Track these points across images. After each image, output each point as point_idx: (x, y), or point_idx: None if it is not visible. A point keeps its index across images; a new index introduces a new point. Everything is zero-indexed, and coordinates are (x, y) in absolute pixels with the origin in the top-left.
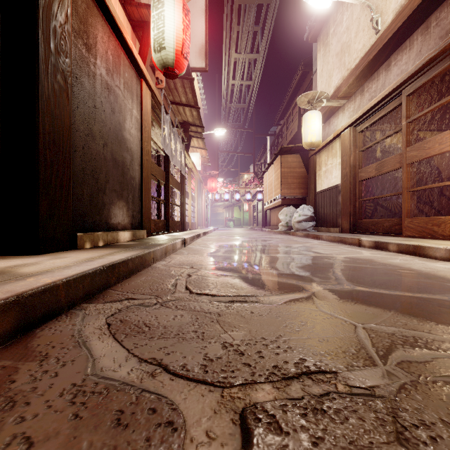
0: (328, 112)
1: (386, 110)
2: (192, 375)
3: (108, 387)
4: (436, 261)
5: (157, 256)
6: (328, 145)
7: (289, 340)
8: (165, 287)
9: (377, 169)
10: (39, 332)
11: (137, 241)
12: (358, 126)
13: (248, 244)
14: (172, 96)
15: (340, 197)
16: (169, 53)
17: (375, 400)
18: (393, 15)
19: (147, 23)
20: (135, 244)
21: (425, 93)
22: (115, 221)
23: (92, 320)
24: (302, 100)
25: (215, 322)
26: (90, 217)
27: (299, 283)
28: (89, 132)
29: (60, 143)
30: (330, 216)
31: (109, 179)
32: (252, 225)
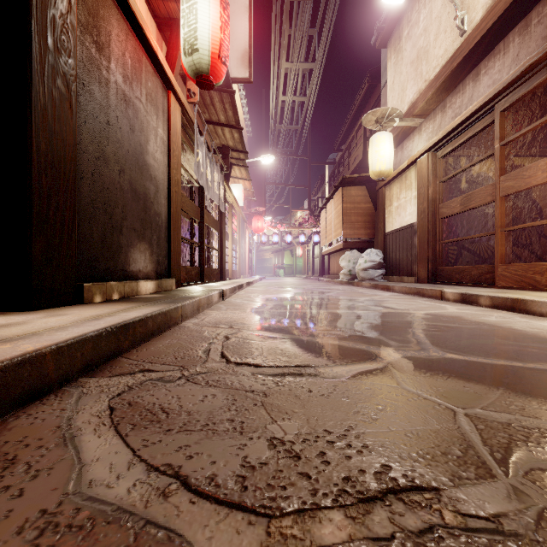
0: (400, 134)
1: (474, 130)
2: (223, 493)
3: (95, 517)
4: (542, 318)
5: (186, 313)
6: (400, 175)
7: (364, 434)
8: (194, 354)
9: (462, 204)
10: (11, 422)
11: (163, 293)
12: (438, 150)
13: (302, 297)
14: (208, 114)
15: (416, 239)
16: (203, 57)
17: (506, 541)
18: (483, 12)
19: (176, 21)
20: (159, 297)
21: (523, 109)
22: (135, 268)
23: (90, 402)
24: (369, 118)
25: (259, 405)
26: (102, 263)
27: (371, 348)
28: (101, 155)
29: (61, 167)
30: (404, 263)
31: (127, 215)
32: (307, 273)
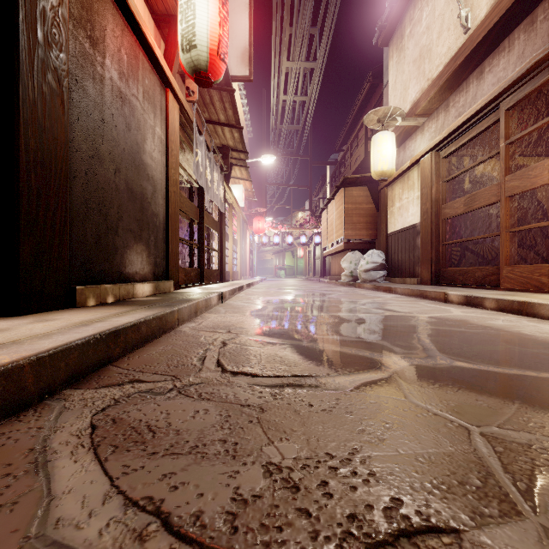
0: (402, 133)
1: (478, 129)
2: (209, 537)
3: None
4: None
5: (183, 317)
6: (402, 175)
7: (370, 459)
8: (189, 361)
9: (466, 204)
10: None
11: (160, 296)
12: (441, 150)
13: (303, 299)
14: (208, 113)
15: (419, 240)
16: (202, 53)
17: None
18: (487, 9)
19: (174, 17)
20: (156, 300)
21: (528, 108)
22: (131, 270)
23: (71, 419)
24: (371, 118)
25: (255, 423)
26: (96, 265)
27: (375, 355)
28: (95, 153)
29: (52, 166)
30: (406, 264)
31: (123, 216)
32: (308, 274)
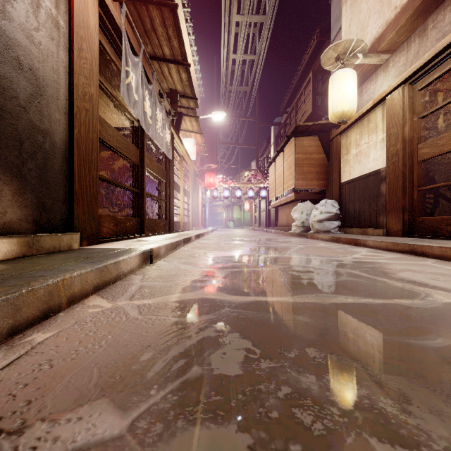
0: (358, 77)
1: None
2: None
3: None
4: None
5: None
6: (361, 119)
7: None
8: None
9: None
10: None
11: (19, 261)
12: (418, 80)
13: (262, 255)
14: (151, 46)
15: (384, 187)
16: None
17: None
18: None
19: None
20: None
21: None
22: None
23: None
24: (329, 56)
25: None
26: None
27: None
28: None
29: None
30: (366, 214)
31: None
32: (254, 225)
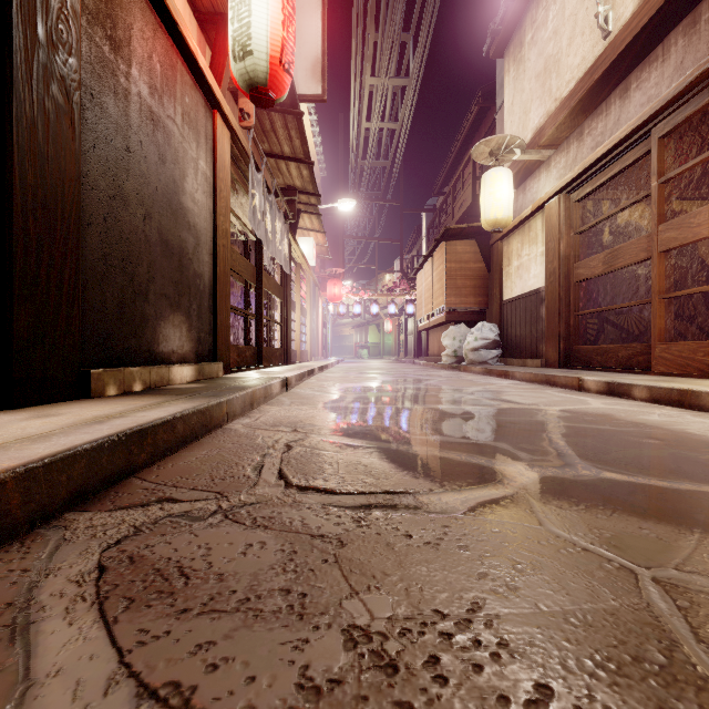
0: (522, 170)
1: (622, 164)
2: None
3: None
4: None
5: (234, 410)
6: (522, 225)
7: (499, 619)
8: (240, 472)
9: (606, 263)
10: None
11: (204, 382)
12: (573, 191)
13: (393, 386)
14: (268, 144)
15: (543, 310)
16: (260, 62)
17: None
18: (634, 6)
19: (223, 16)
20: (198, 387)
21: (688, 136)
22: (167, 349)
23: (71, 556)
24: (481, 150)
25: (331, 562)
26: (118, 341)
27: (493, 462)
28: (117, 193)
29: (58, 208)
30: (527, 341)
31: (155, 276)
32: (398, 355)
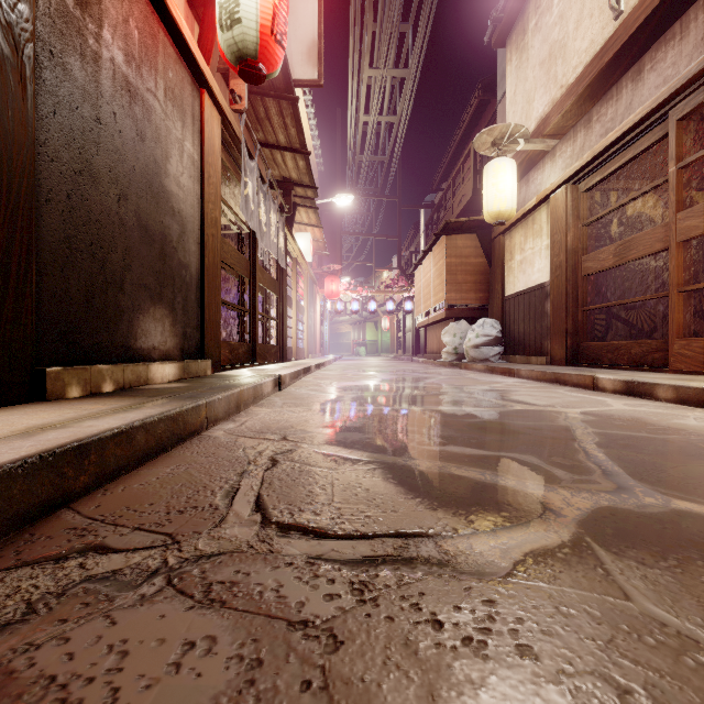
0: (525, 162)
1: (635, 150)
2: None
3: None
4: None
5: (216, 414)
6: (525, 218)
7: None
8: (207, 500)
9: (617, 255)
10: None
11: (188, 381)
12: (581, 181)
13: (393, 385)
14: (263, 133)
15: (549, 305)
16: (249, 31)
17: None
18: None
19: None
20: (178, 388)
21: None
22: (146, 344)
23: None
24: (483, 140)
25: (317, 689)
26: (86, 335)
27: (527, 485)
28: (84, 168)
29: (3, 177)
30: (530, 337)
31: (132, 264)
32: (396, 352)
